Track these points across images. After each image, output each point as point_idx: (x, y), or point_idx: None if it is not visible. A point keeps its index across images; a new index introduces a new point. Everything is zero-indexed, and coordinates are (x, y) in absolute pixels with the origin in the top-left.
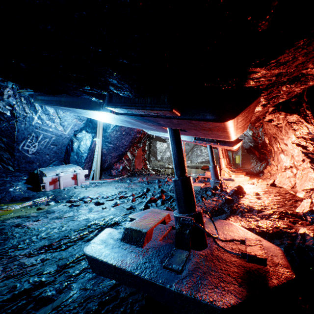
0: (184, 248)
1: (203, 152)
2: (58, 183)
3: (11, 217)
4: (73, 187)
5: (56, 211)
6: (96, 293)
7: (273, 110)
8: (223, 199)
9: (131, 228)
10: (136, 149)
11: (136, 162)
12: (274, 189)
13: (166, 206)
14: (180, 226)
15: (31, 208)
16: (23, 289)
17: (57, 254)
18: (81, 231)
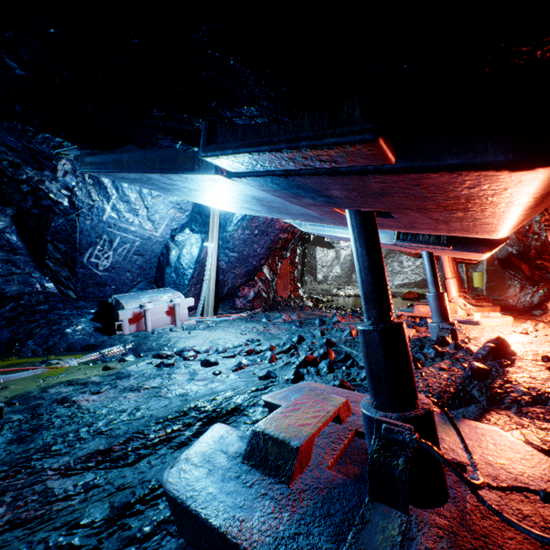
0: (393, 504)
1: (406, 266)
2: (144, 321)
3: (58, 381)
4: (169, 328)
5: (133, 374)
6: None
7: None
8: (468, 369)
9: (265, 435)
10: (278, 261)
11: (279, 285)
12: None
13: (338, 375)
14: (380, 444)
15: (95, 365)
16: None
17: (116, 475)
18: (168, 422)
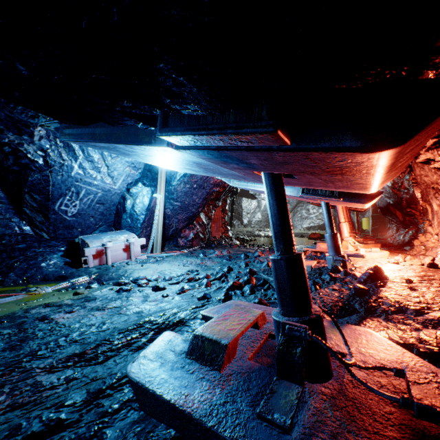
0: (293, 380)
1: (311, 213)
2: (105, 256)
3: (38, 304)
4: (125, 262)
5: (98, 297)
6: None
7: (435, 143)
8: (352, 289)
9: (203, 337)
10: (212, 209)
11: (213, 228)
12: (436, 272)
13: (258, 296)
14: (285, 339)
15: (67, 291)
16: (30, 432)
17: (89, 371)
18: (128, 332)
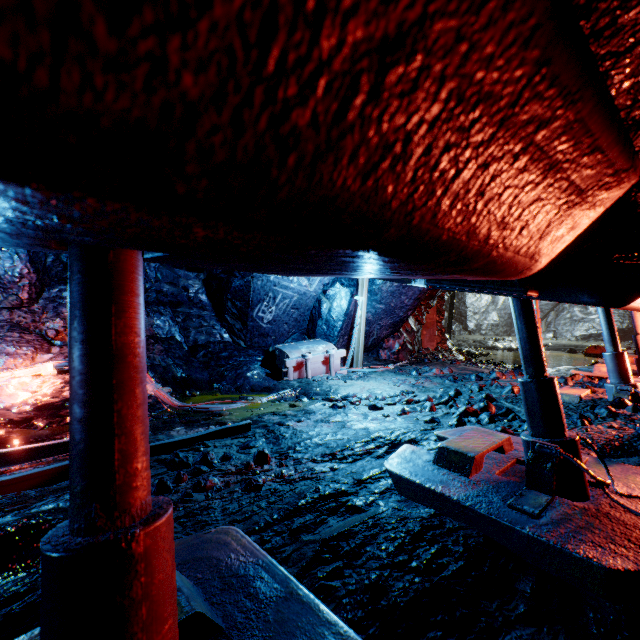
0: (543, 491)
1: (592, 312)
2: (304, 369)
3: (264, 412)
4: (325, 377)
5: (316, 411)
6: (413, 516)
7: None
8: (637, 428)
9: (448, 448)
10: (424, 310)
11: (424, 336)
12: None
13: (499, 426)
14: (534, 456)
15: (280, 403)
16: (328, 492)
17: (345, 466)
18: (364, 443)
